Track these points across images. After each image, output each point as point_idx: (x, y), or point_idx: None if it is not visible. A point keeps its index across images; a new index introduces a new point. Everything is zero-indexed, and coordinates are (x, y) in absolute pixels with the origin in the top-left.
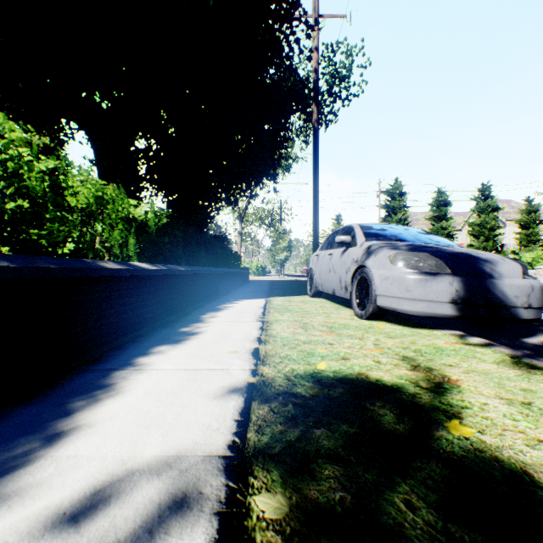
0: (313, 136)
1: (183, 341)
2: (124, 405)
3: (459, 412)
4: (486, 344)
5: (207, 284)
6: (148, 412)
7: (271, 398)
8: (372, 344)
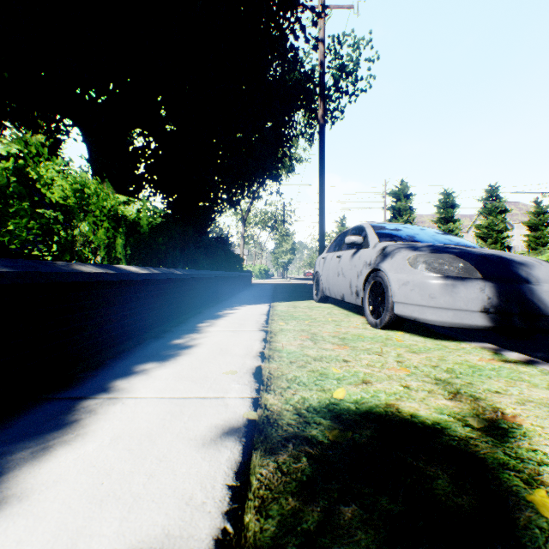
0: (319, 132)
1: (174, 357)
2: (79, 459)
3: (538, 473)
4: (528, 361)
5: (206, 289)
6: (108, 472)
7: (277, 446)
8: (394, 361)
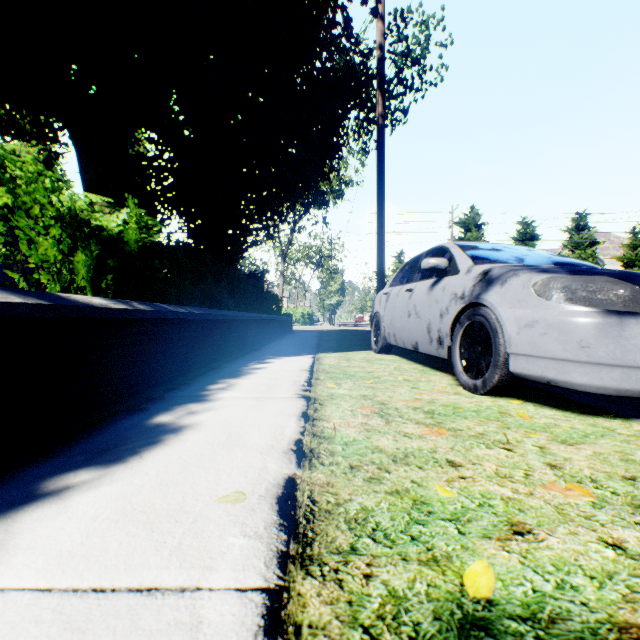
0: (377, 135)
1: (139, 453)
2: None
3: None
4: None
5: (229, 335)
6: None
7: None
8: (542, 464)
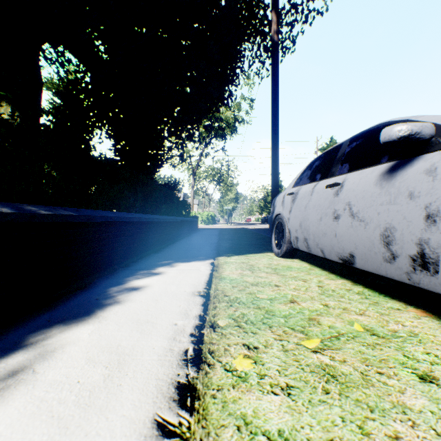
0: (272, 52)
1: None
2: None
3: None
4: None
5: (119, 239)
6: None
7: None
8: None
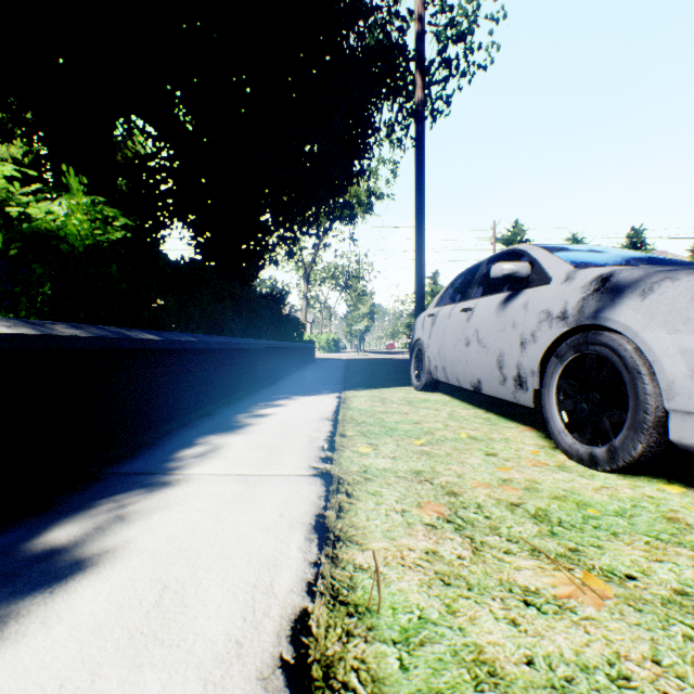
0: (416, 124)
1: None
2: None
3: None
4: None
5: (230, 368)
6: None
7: None
8: None
